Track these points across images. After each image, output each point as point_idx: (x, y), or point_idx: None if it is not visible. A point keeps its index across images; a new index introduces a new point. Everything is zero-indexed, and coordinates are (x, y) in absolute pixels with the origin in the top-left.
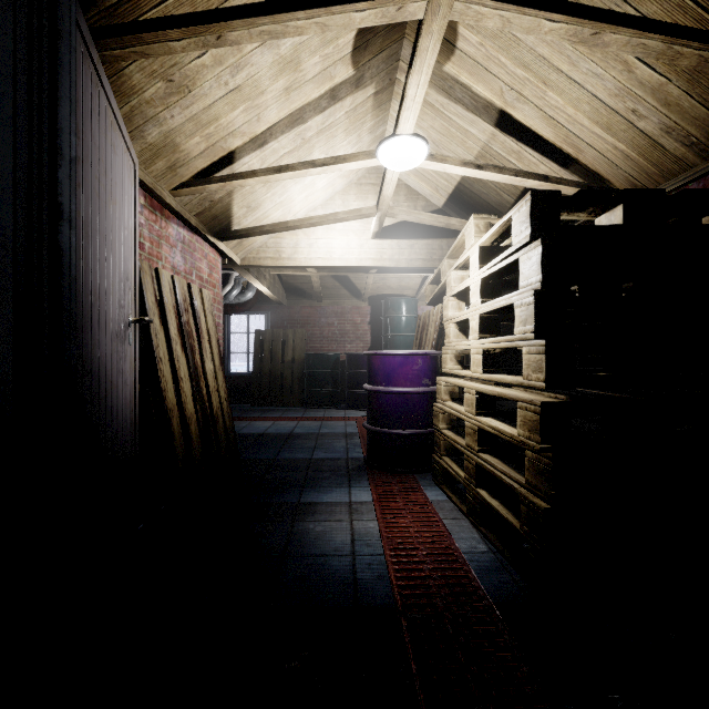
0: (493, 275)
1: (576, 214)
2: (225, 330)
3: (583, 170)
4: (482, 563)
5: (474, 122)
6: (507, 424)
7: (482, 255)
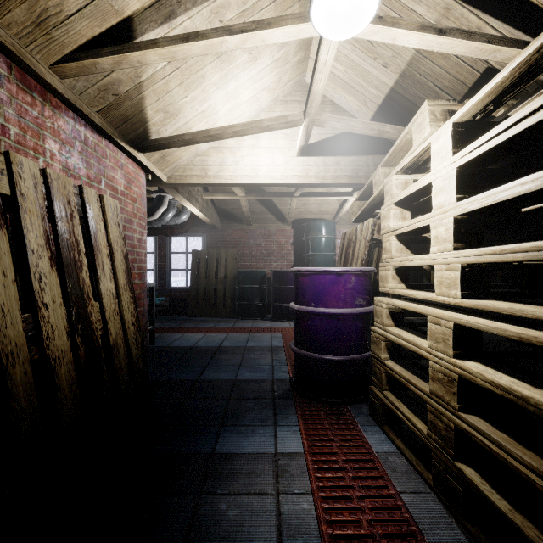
0: (482, 157)
1: None
2: (167, 250)
3: None
4: None
5: None
6: (526, 383)
7: (457, 135)
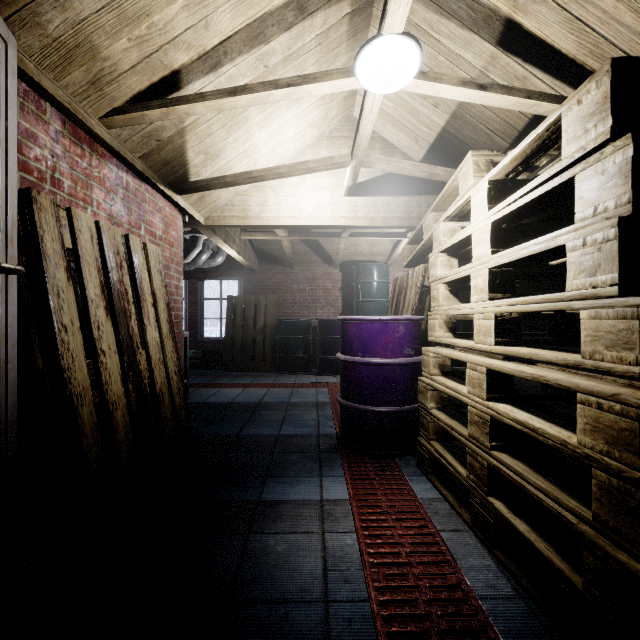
0: (512, 214)
1: None
2: (198, 296)
3: None
4: (512, 621)
5: (470, 43)
6: (541, 418)
7: (492, 192)
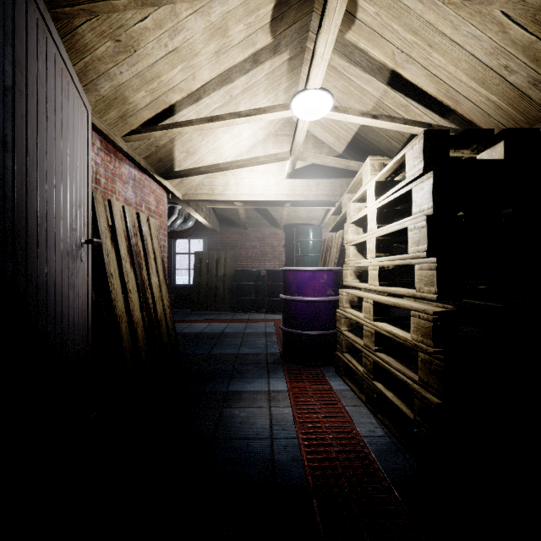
0: (387, 204)
1: (461, 151)
2: (172, 251)
3: (459, 119)
4: (380, 446)
5: (370, 81)
6: (401, 329)
7: (378, 188)
